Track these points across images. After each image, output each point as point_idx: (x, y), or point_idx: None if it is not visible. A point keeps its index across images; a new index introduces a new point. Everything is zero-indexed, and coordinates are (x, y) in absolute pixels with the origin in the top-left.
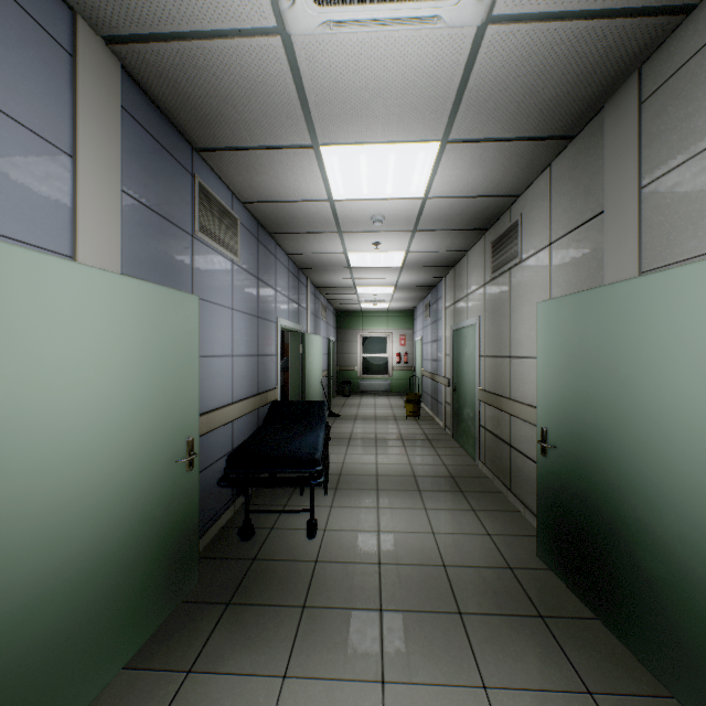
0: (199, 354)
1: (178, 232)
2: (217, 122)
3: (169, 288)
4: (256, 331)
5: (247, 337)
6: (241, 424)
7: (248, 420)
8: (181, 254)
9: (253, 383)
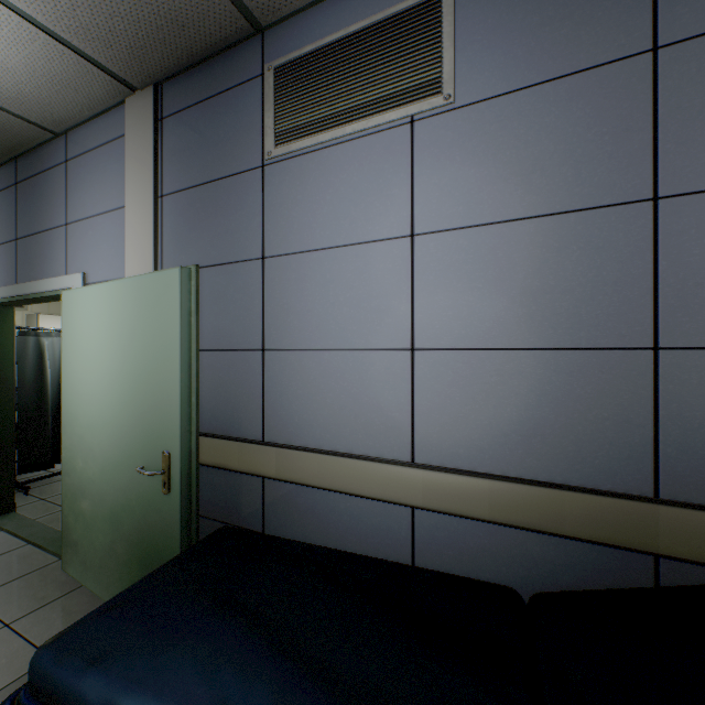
0: (181, 346)
1: (234, 182)
2: (164, 3)
3: (147, 274)
4: (628, 258)
5: (526, 290)
6: (469, 536)
7: (536, 554)
8: (240, 208)
9: (585, 443)
